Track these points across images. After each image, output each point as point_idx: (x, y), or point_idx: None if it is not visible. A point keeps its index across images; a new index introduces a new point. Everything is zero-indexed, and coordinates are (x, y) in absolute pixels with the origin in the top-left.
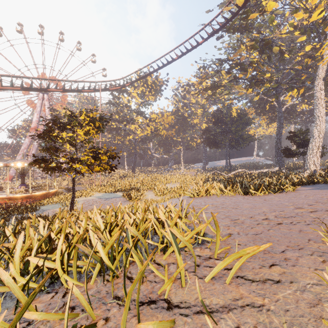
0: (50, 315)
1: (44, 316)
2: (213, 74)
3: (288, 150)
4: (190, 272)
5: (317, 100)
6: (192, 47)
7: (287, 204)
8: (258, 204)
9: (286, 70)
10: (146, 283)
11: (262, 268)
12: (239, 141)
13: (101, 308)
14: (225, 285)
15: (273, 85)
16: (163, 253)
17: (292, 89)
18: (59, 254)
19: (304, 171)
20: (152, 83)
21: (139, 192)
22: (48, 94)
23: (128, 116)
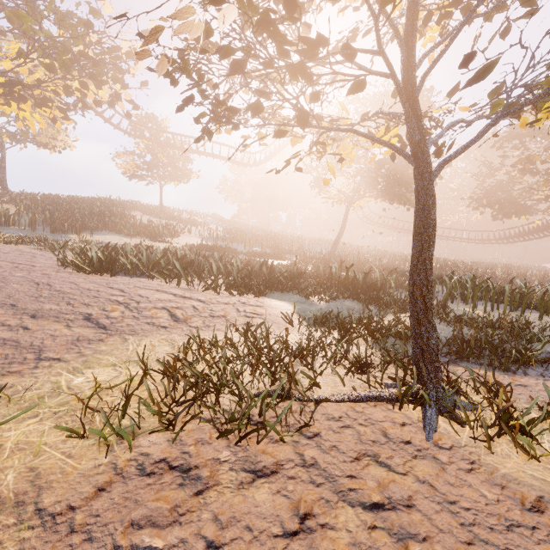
0: None
1: None
2: None
3: None
4: None
5: None
6: None
7: None
8: None
9: None
10: None
11: None
12: None
13: None
14: None
15: None
16: None
17: None
18: None
19: None
20: None
21: None
22: None
23: None
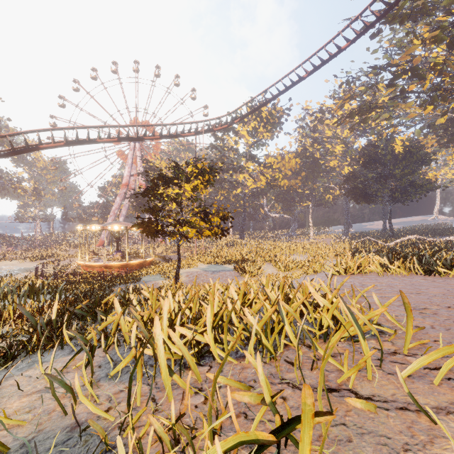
0: (230, 382)
1: (226, 381)
2: (363, 91)
3: None
4: (373, 366)
5: None
6: (331, 57)
7: None
8: None
9: None
10: (315, 370)
11: None
12: (408, 191)
13: (272, 387)
14: (432, 386)
15: None
16: (323, 341)
17: None
18: (209, 326)
19: None
20: (268, 115)
21: (255, 265)
22: (140, 142)
23: (236, 163)
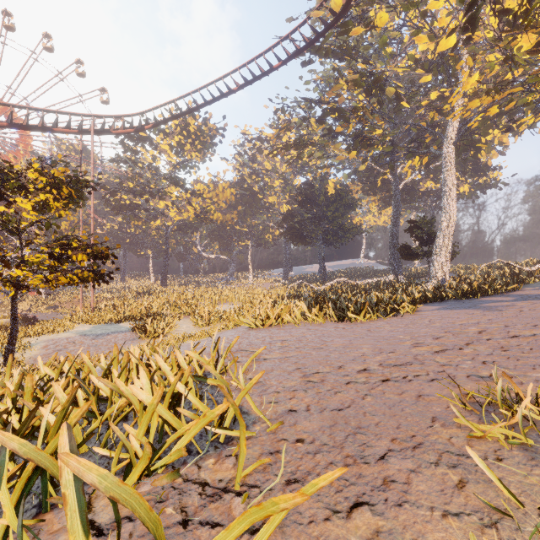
0: None
1: None
2: (298, 123)
3: (407, 249)
4: None
5: (446, 174)
6: (263, 73)
7: (402, 337)
8: (356, 339)
9: (404, 127)
10: None
11: (332, 519)
12: (339, 234)
13: None
14: None
15: (386, 147)
16: None
17: (413, 156)
18: None
19: (429, 280)
20: (198, 131)
21: (163, 321)
22: None
23: (153, 185)
